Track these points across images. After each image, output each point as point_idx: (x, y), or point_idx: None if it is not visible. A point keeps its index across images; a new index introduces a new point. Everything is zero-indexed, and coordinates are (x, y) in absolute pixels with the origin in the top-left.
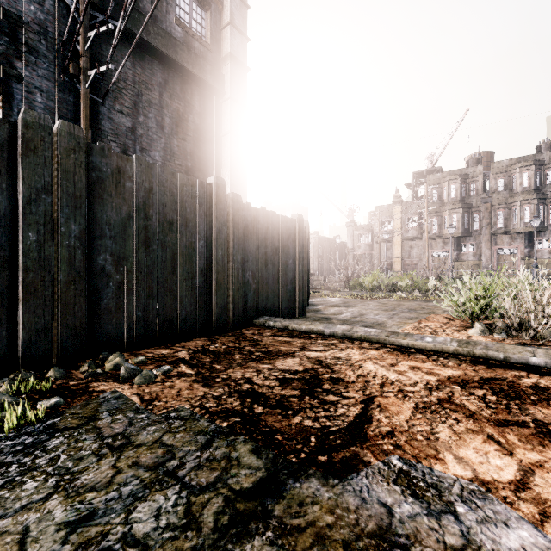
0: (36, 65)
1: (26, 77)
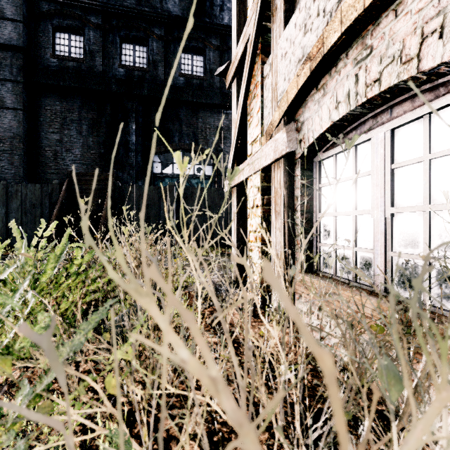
0: (226, 143)
1: (223, 149)
